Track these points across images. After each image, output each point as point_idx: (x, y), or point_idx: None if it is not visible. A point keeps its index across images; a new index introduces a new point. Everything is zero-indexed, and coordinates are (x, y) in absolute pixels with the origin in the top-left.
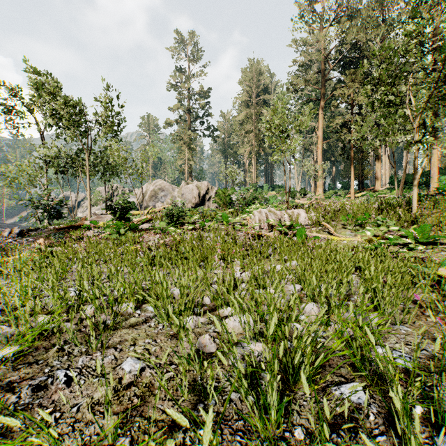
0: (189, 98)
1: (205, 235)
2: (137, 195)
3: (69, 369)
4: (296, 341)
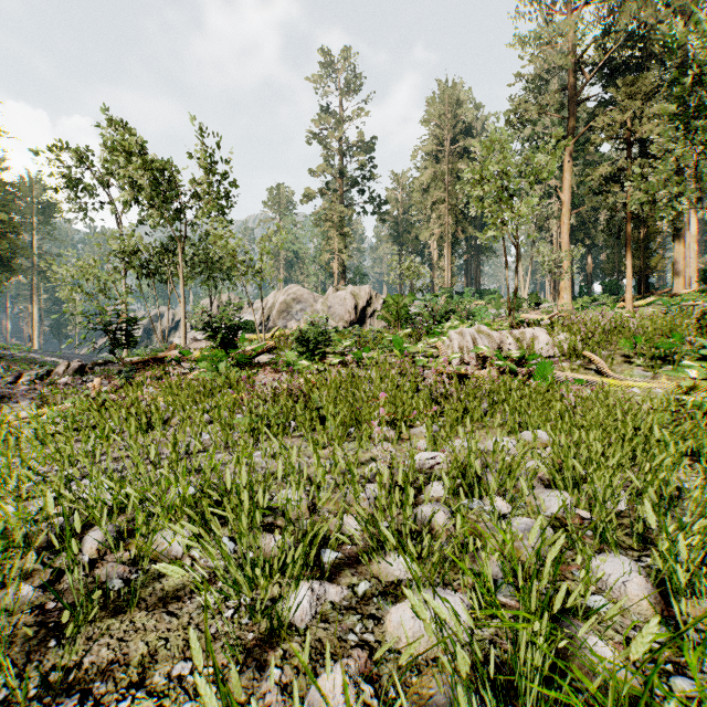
0: (341, 153)
1: (362, 375)
2: (260, 310)
3: None
4: None
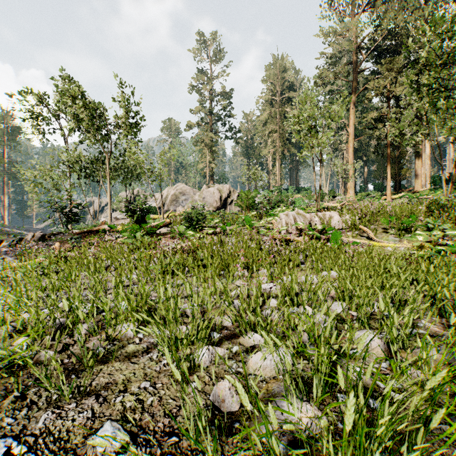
0: (211, 99)
1: (226, 240)
2: (158, 199)
3: (20, 436)
4: (383, 427)
